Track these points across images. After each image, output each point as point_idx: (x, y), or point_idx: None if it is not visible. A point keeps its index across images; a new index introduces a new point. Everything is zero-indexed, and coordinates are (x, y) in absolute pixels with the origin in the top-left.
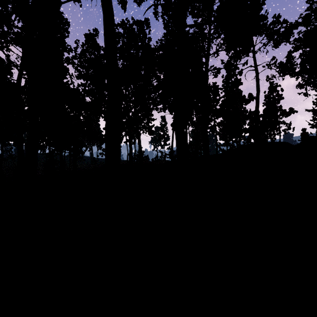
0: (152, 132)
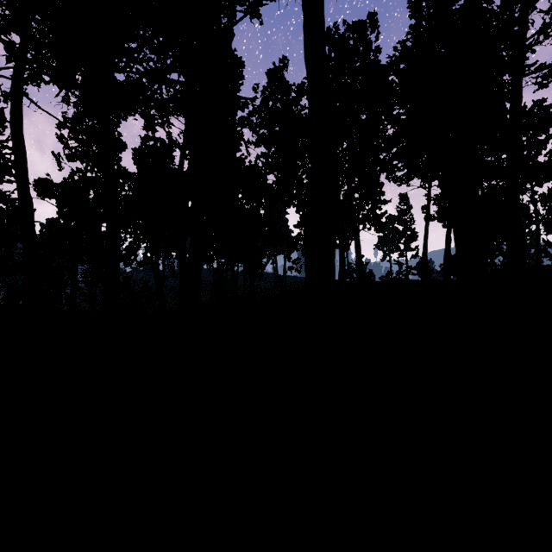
0: (382, 225)
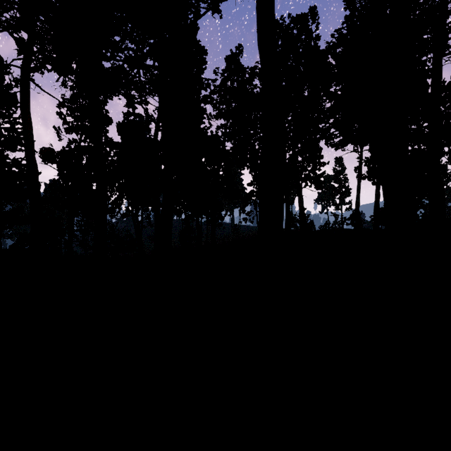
0: (321, 183)
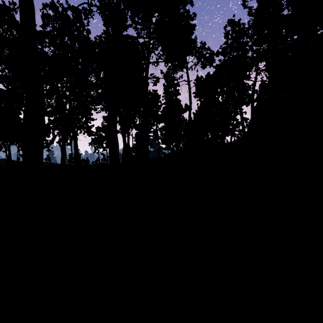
0: (91, 132)
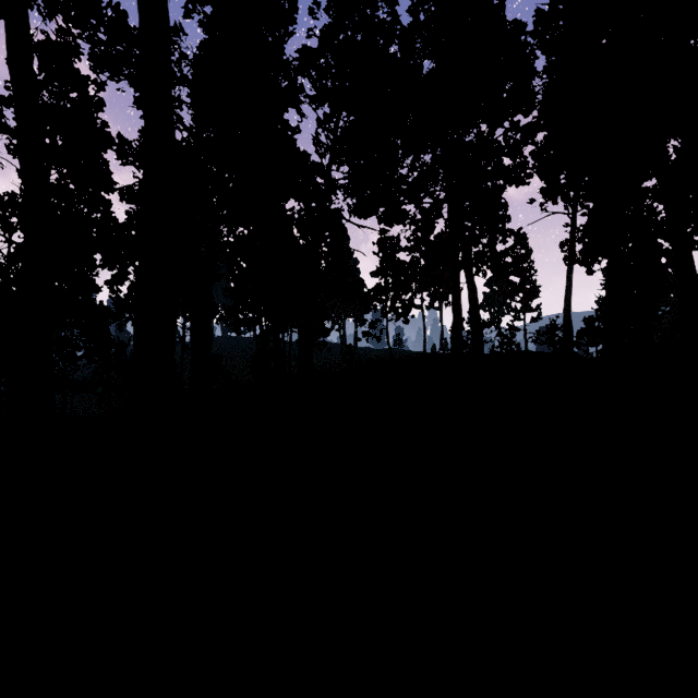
0: (506, 267)
